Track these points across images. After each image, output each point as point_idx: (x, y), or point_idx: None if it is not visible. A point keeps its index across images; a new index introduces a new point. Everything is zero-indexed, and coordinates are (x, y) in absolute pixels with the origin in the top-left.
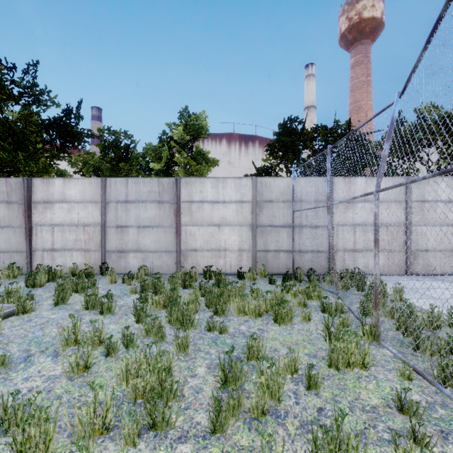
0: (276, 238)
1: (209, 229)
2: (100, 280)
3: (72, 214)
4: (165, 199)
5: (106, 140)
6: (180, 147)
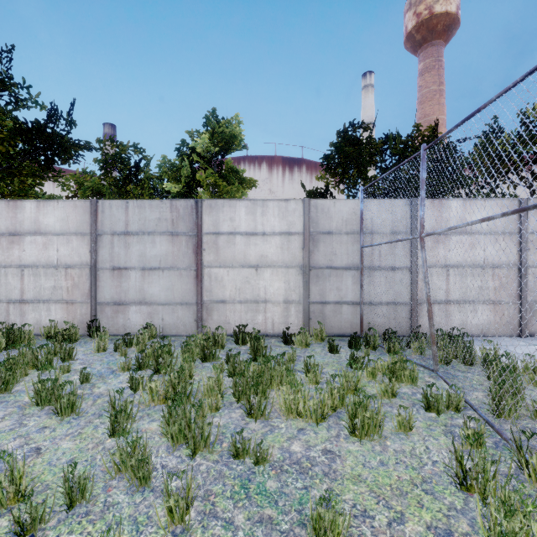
0: (337, 285)
1: (243, 272)
2: (84, 346)
3: (49, 251)
4: (181, 230)
5: (108, 154)
6: (206, 163)
